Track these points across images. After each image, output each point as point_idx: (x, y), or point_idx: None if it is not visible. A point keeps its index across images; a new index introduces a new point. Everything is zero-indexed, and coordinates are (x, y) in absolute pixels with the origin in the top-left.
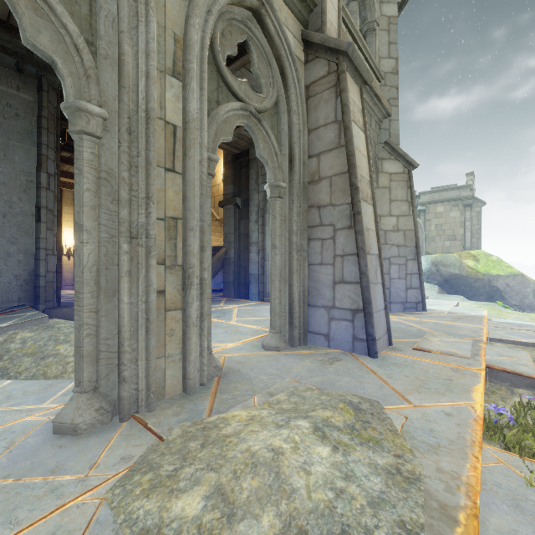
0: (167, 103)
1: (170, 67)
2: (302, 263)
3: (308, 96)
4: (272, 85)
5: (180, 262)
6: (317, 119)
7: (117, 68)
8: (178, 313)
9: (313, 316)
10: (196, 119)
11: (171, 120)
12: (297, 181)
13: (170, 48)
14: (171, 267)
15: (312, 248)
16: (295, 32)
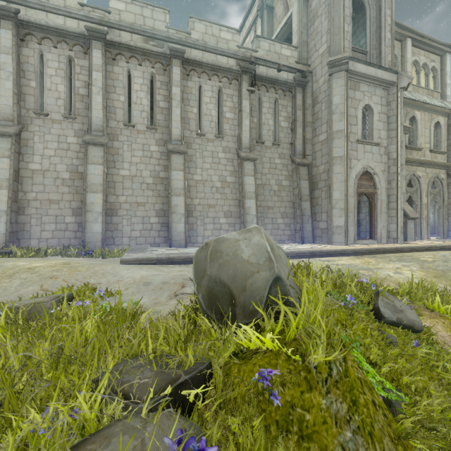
0: (425, 201)
1: (425, 196)
2: (446, 222)
3: (448, 185)
4: (439, 186)
5: (426, 222)
6: (450, 191)
7: (419, 199)
8: (426, 229)
9: (450, 233)
10: (428, 202)
11: (425, 203)
12: (445, 205)
13: (425, 193)
14: (425, 222)
15: (449, 218)
16: (444, 173)
